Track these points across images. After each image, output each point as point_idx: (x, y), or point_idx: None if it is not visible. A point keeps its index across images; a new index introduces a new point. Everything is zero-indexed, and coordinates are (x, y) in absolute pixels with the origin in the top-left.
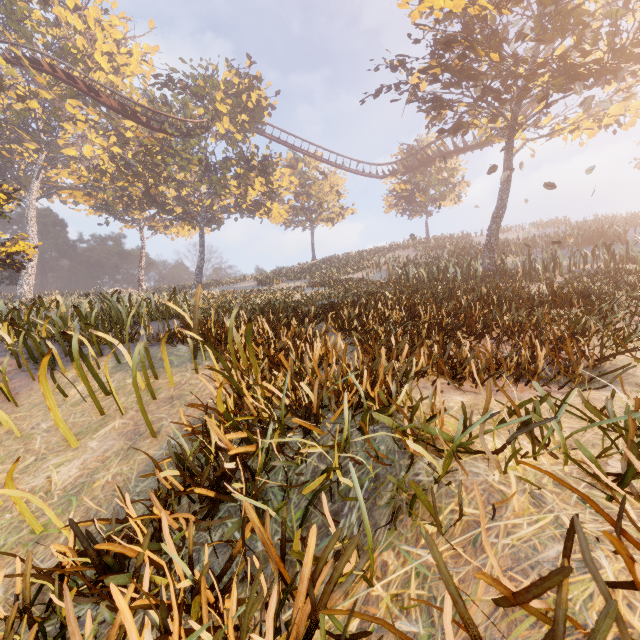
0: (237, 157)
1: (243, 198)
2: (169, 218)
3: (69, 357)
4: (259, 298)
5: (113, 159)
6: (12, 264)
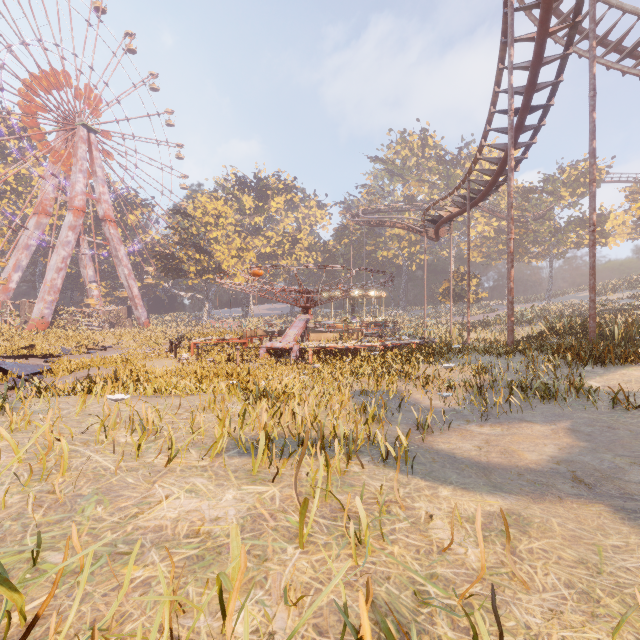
0: (575, 222)
1: (580, 243)
2: (528, 259)
3: (530, 324)
4: (581, 309)
5: (495, 232)
6: (478, 300)
